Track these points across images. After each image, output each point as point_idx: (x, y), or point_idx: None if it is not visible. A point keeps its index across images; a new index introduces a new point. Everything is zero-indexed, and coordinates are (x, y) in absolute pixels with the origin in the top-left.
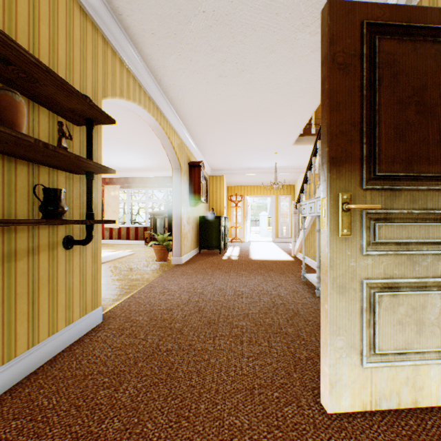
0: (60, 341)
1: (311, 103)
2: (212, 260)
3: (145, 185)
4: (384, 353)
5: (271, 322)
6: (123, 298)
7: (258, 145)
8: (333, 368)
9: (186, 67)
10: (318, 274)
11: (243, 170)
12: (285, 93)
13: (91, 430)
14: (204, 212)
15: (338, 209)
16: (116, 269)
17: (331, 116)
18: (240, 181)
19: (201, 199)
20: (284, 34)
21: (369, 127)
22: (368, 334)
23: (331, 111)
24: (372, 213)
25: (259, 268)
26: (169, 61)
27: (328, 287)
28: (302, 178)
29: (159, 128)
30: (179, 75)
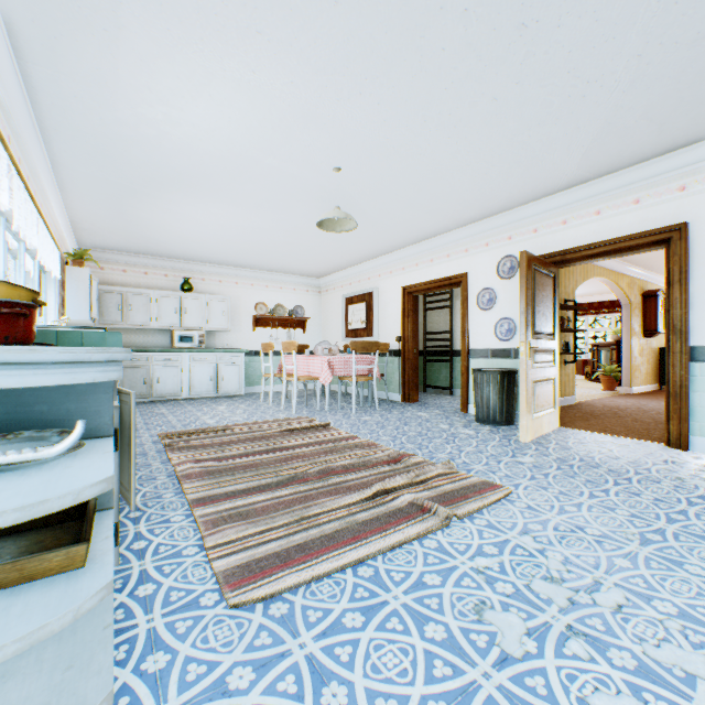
0: (562, 401)
1: None
2: None
3: (583, 313)
4: None
5: None
6: (582, 400)
7: None
8: None
9: None
10: None
11: None
12: None
13: (587, 414)
14: None
15: None
16: None
17: None
18: None
19: (658, 330)
20: None
21: None
22: None
23: None
24: None
25: None
26: None
27: None
28: None
29: (606, 280)
30: None
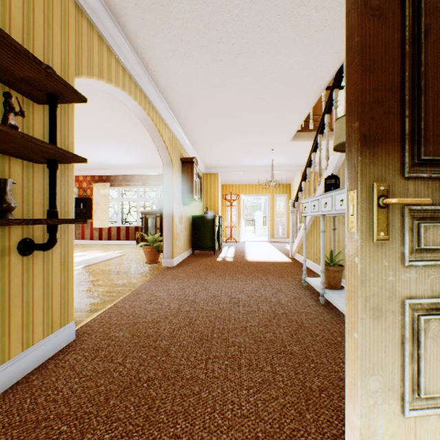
0: (13, 371)
1: (312, 93)
2: (206, 262)
3: (136, 183)
4: (431, 396)
5: (273, 337)
6: (104, 307)
7: (254, 141)
8: (366, 420)
9: (176, 49)
10: (322, 279)
11: (238, 168)
12: (285, 81)
13: None
14: (198, 211)
15: (372, 204)
16: (101, 273)
17: (362, 78)
18: (235, 179)
19: (194, 197)
20: (287, 8)
21: (412, 95)
22: (411, 371)
23: (362, 73)
24: (416, 210)
25: (256, 271)
26: (157, 40)
27: (359, 310)
28: (299, 176)
29: (148, 119)
30: (168, 58)
